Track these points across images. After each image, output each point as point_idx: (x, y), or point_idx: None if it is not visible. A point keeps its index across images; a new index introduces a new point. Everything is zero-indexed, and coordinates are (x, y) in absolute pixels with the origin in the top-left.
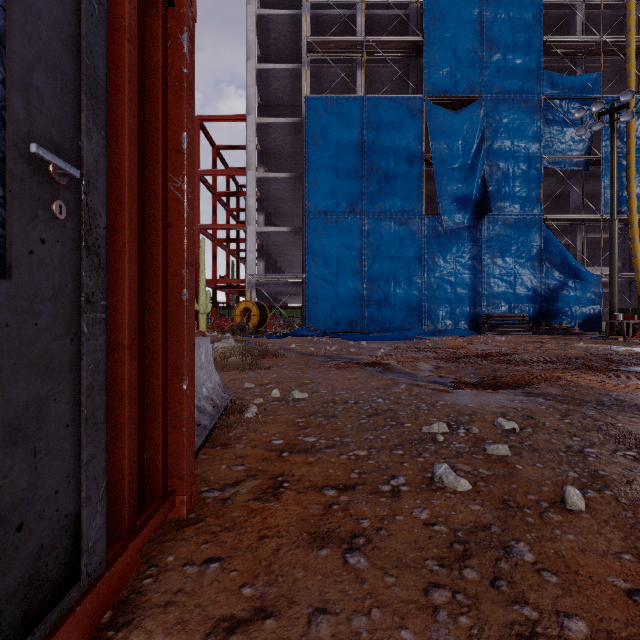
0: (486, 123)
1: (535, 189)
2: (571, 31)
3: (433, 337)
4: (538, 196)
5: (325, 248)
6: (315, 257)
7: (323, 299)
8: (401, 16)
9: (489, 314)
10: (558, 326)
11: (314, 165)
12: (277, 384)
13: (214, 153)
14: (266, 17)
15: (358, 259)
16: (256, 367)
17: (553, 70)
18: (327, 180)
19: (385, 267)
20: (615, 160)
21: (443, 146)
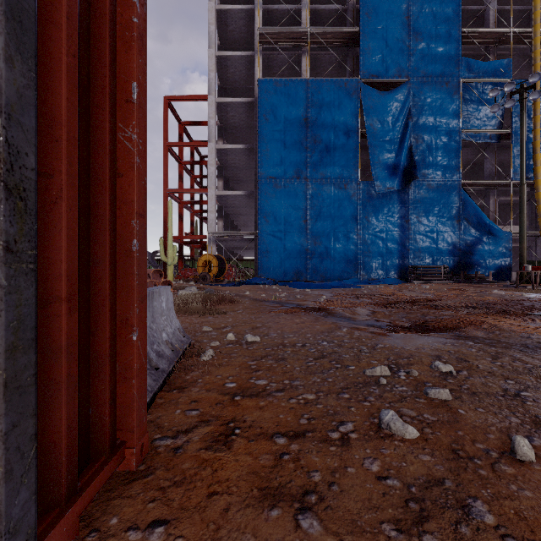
0: (413, 102)
1: (454, 158)
2: (485, 24)
3: (367, 285)
4: (457, 164)
5: (275, 209)
6: (266, 217)
7: (273, 252)
8: (340, 11)
9: (415, 265)
10: (474, 276)
11: (265, 138)
12: (232, 328)
13: (180, 128)
14: (224, 12)
15: (303, 218)
16: (214, 312)
17: (470, 57)
18: (277, 151)
19: (326, 225)
20: (524, 133)
21: (376, 122)
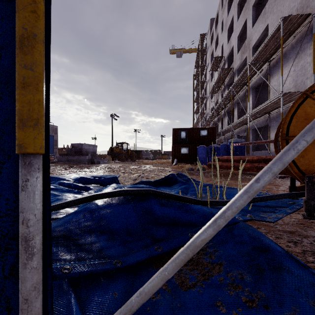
0: None
1: None
2: None
3: None
4: None
5: None
6: None
7: None
8: None
9: None
10: None
11: None
12: (170, 166)
13: None
14: None
15: None
16: None
17: None
18: None
19: None
20: None
21: None
